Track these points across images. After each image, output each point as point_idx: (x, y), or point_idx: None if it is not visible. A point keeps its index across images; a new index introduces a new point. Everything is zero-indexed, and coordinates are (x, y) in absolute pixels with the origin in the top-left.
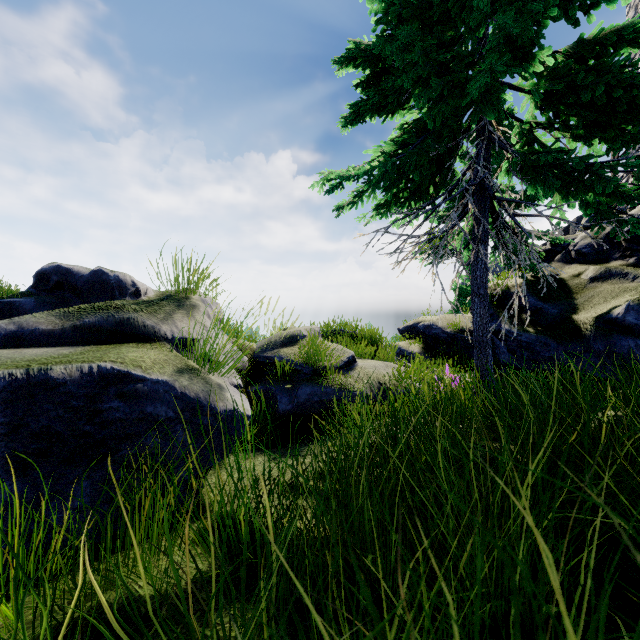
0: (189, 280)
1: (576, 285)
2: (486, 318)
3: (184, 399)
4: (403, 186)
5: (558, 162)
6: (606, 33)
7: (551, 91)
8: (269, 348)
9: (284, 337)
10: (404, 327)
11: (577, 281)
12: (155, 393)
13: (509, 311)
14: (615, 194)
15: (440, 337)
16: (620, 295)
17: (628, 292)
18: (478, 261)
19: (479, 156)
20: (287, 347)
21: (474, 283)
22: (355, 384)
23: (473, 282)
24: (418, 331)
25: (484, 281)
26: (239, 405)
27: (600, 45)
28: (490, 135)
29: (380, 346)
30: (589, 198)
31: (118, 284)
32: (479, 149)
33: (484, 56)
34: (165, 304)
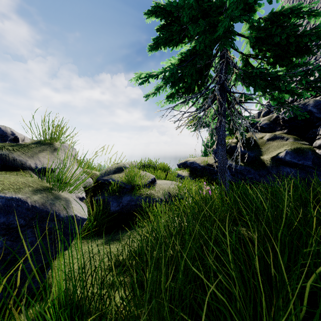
0: (52, 132)
1: (261, 142)
2: (225, 157)
3: (34, 210)
4: (181, 85)
5: (262, 74)
6: (284, 9)
7: (258, 37)
8: (106, 174)
9: (115, 168)
10: (180, 163)
11: (261, 140)
12: (9, 207)
13: (231, 155)
14: (289, 92)
15: (198, 168)
16: (281, 147)
17: (285, 146)
18: (221, 126)
19: (221, 70)
20: (117, 173)
21: (219, 138)
22: (155, 194)
23: (218, 137)
24: (187, 165)
25: (224, 137)
26: (78, 212)
27: (281, 15)
28: (227, 59)
29: (168, 173)
30: (275, 94)
31: (0, 133)
32: (221, 67)
33: (227, 9)
34: (33, 146)
